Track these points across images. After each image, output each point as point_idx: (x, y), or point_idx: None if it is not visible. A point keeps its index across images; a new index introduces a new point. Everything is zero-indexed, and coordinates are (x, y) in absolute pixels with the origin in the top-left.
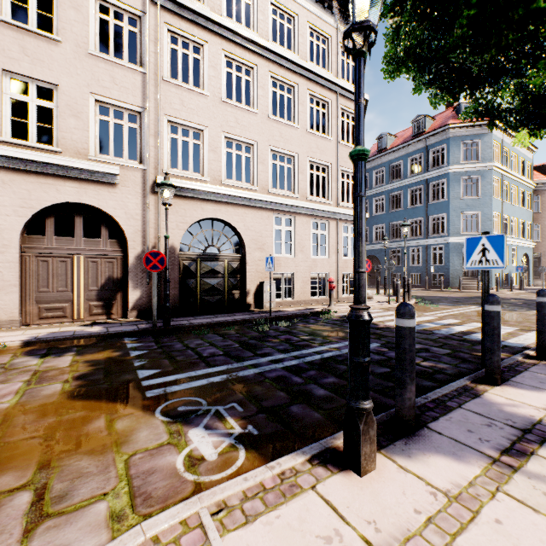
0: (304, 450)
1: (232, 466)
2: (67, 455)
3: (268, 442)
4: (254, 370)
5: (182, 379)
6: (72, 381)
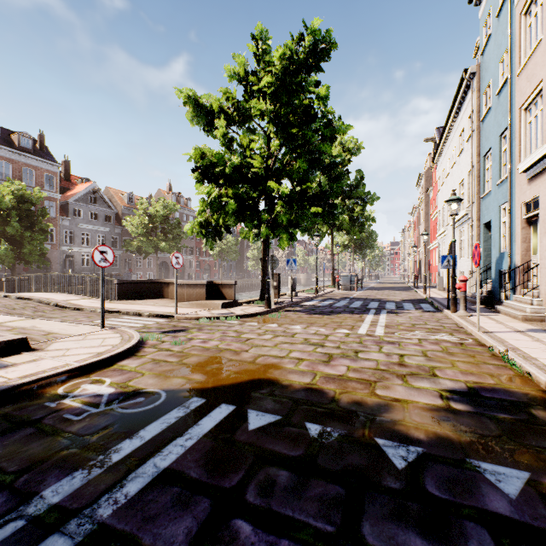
0: (6, 386)
1: (68, 385)
2: (183, 367)
3: (35, 400)
4: (41, 502)
5: (188, 425)
6: (306, 385)
